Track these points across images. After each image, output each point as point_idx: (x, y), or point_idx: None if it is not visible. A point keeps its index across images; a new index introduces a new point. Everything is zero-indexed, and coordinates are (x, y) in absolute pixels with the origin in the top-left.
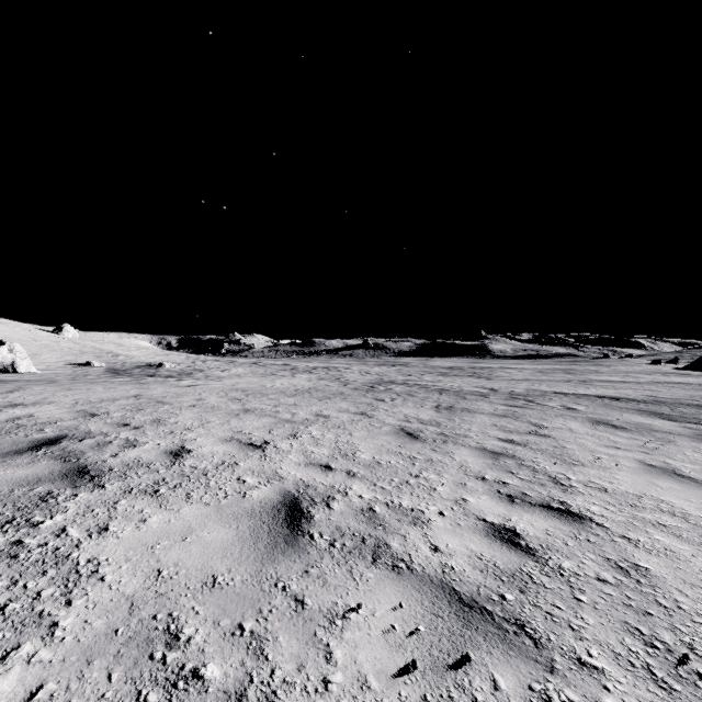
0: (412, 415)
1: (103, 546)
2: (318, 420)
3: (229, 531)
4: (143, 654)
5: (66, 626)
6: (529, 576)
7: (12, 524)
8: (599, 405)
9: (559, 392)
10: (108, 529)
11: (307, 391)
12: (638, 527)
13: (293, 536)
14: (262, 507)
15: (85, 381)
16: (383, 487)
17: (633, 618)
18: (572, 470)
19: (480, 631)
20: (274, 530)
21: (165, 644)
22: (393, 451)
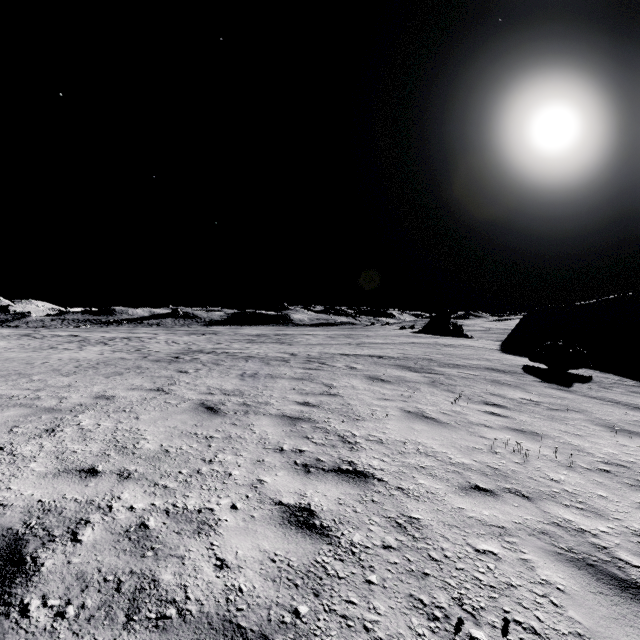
0: (216, 386)
1: None
2: (97, 404)
3: None
4: None
5: None
6: (323, 567)
7: None
8: (371, 363)
9: (344, 353)
10: None
11: (93, 366)
12: (407, 474)
13: None
14: None
15: None
16: (166, 486)
17: (415, 586)
18: (356, 425)
19: None
20: None
21: None
22: (187, 432)
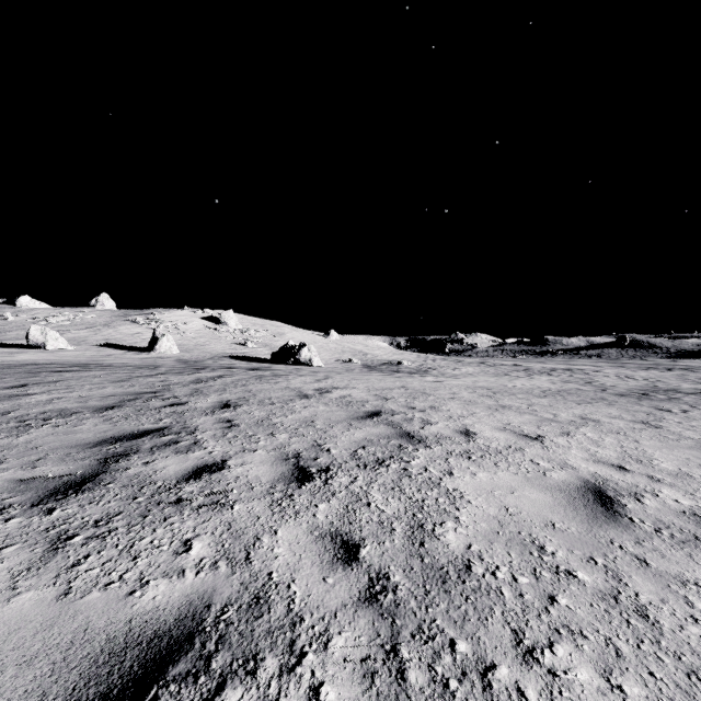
0: None
1: (457, 483)
2: (587, 423)
3: (546, 496)
4: (524, 550)
5: (464, 520)
6: None
7: (394, 459)
8: None
9: None
10: (453, 474)
11: (557, 393)
12: None
13: (610, 514)
14: (567, 486)
15: (357, 373)
16: None
17: None
18: None
19: None
20: (588, 505)
21: (536, 550)
22: None
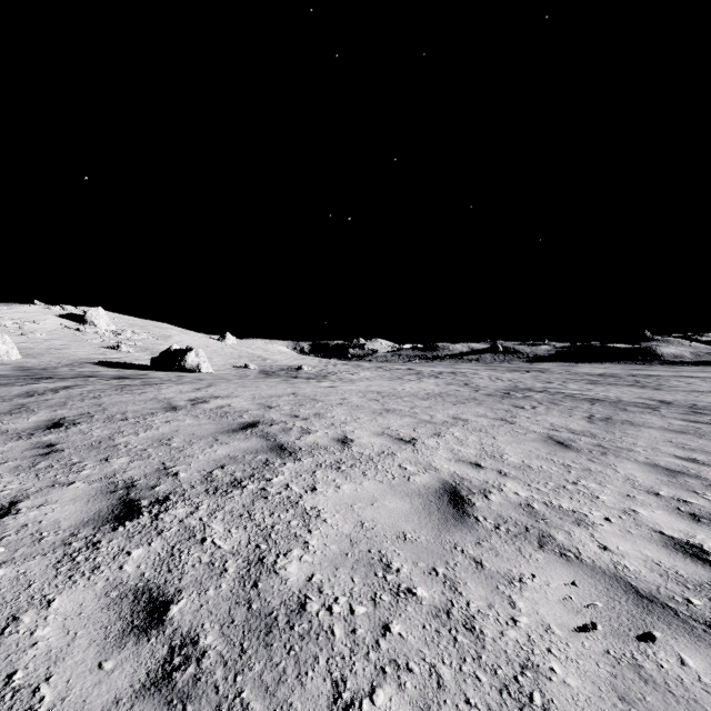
0: (560, 424)
1: (317, 500)
2: (457, 423)
3: (405, 504)
4: (369, 571)
5: (314, 545)
6: None
7: (255, 478)
8: None
9: None
10: (316, 489)
11: (438, 395)
12: None
13: (460, 516)
14: (427, 490)
15: (249, 380)
16: (538, 488)
17: None
18: None
19: (663, 620)
20: (442, 508)
21: (382, 569)
22: (543, 457)
